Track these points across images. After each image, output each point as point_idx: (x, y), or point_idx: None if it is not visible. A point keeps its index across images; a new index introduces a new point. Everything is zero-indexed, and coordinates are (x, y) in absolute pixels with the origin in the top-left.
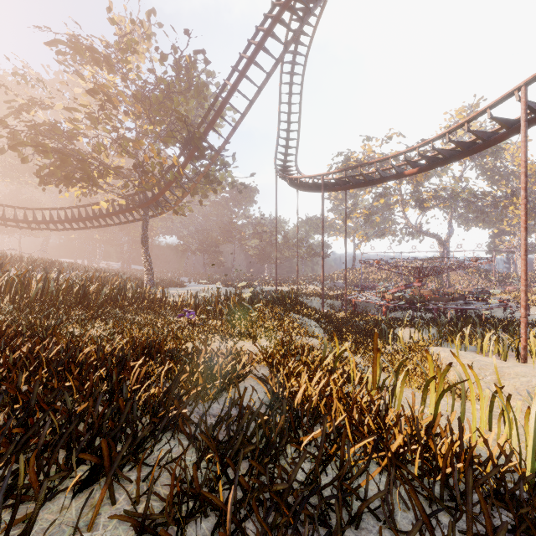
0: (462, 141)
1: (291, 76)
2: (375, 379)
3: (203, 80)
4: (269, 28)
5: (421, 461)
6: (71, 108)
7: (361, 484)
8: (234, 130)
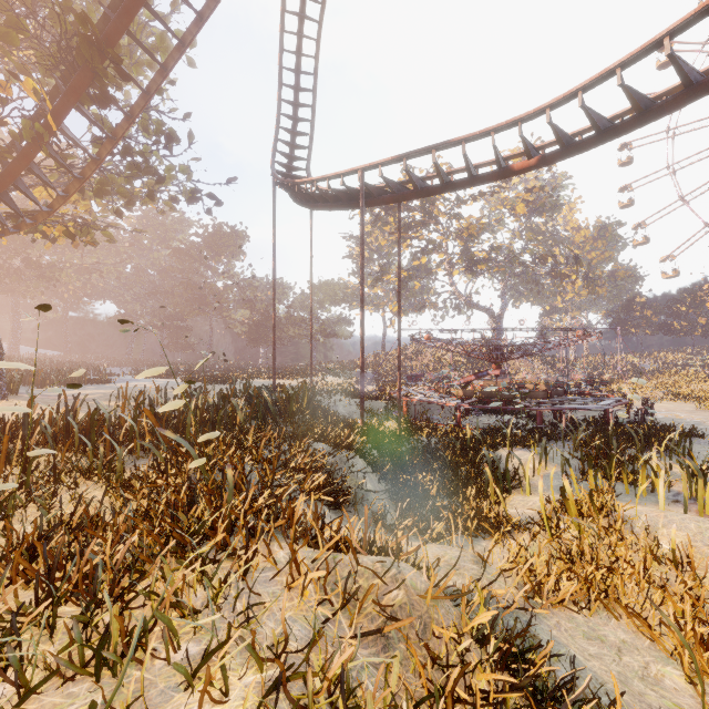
0: (639, 93)
1: (301, 22)
2: None
3: None
4: None
5: None
6: None
7: None
8: (180, 48)
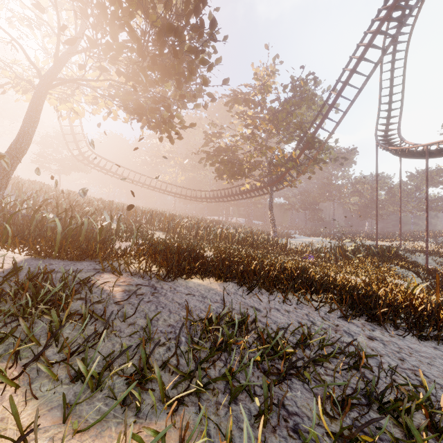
0: None
1: (393, 54)
2: (438, 301)
3: (311, 90)
4: (368, 43)
5: (431, 314)
6: (234, 135)
7: (400, 312)
8: (337, 124)
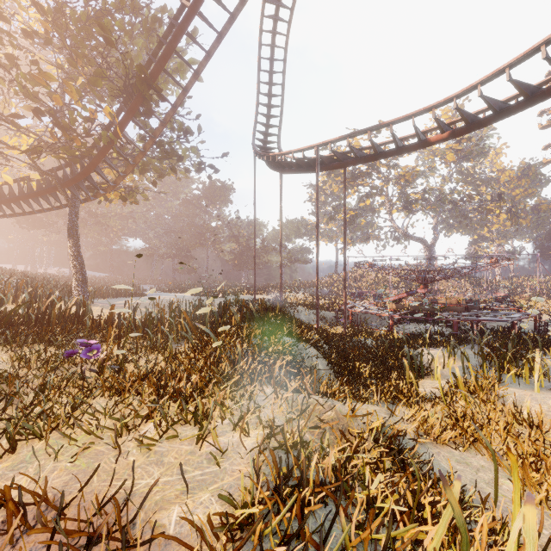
0: (525, 83)
1: (273, 36)
2: None
3: None
4: None
5: None
6: None
7: None
8: (195, 75)
